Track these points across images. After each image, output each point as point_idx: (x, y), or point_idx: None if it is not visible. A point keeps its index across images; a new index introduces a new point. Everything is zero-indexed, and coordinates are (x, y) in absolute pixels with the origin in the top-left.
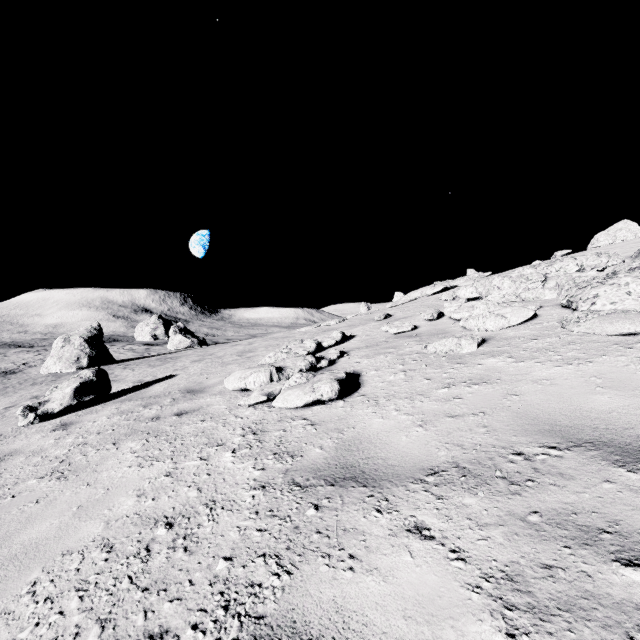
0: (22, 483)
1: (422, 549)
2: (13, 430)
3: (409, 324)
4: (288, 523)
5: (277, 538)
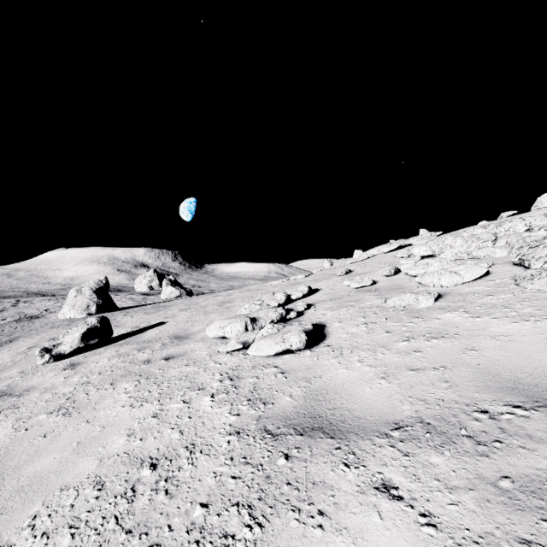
0: (34, 417)
1: (391, 510)
2: (32, 368)
3: (369, 279)
4: (260, 472)
5: (250, 487)
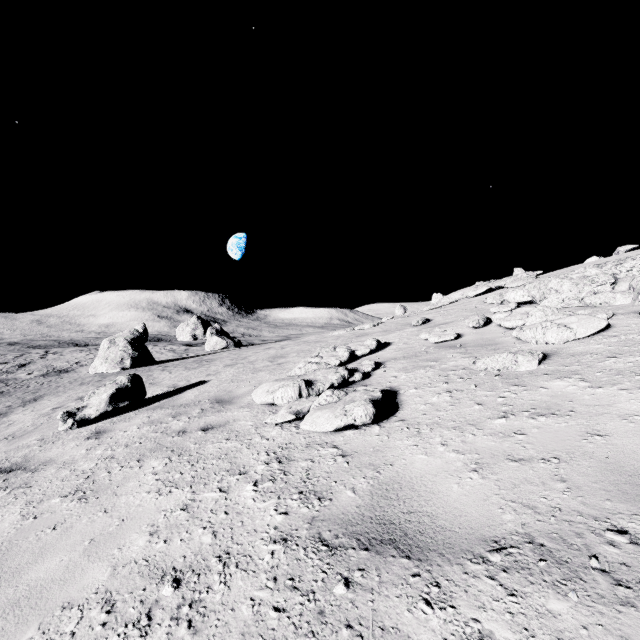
0: (46, 501)
1: None
2: (54, 435)
3: (452, 332)
4: (311, 603)
5: (297, 626)
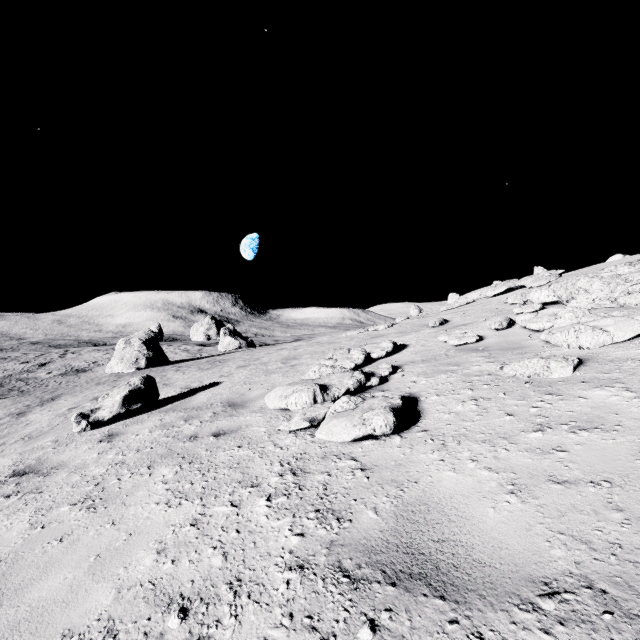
0: (55, 509)
1: None
2: (68, 436)
3: (473, 334)
4: None
5: None
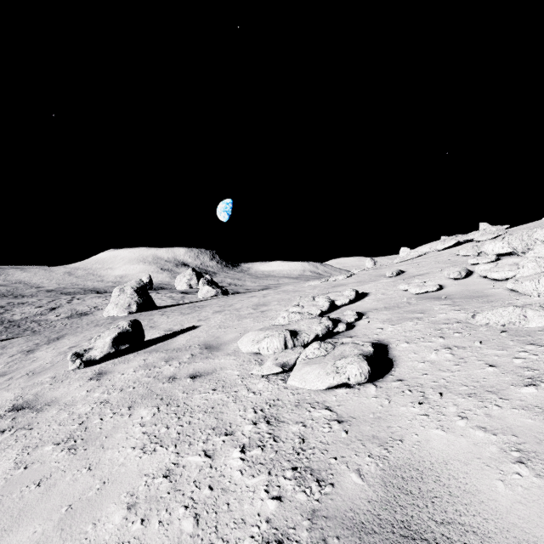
0: (40, 448)
1: None
2: (64, 373)
3: (433, 283)
4: None
5: None
